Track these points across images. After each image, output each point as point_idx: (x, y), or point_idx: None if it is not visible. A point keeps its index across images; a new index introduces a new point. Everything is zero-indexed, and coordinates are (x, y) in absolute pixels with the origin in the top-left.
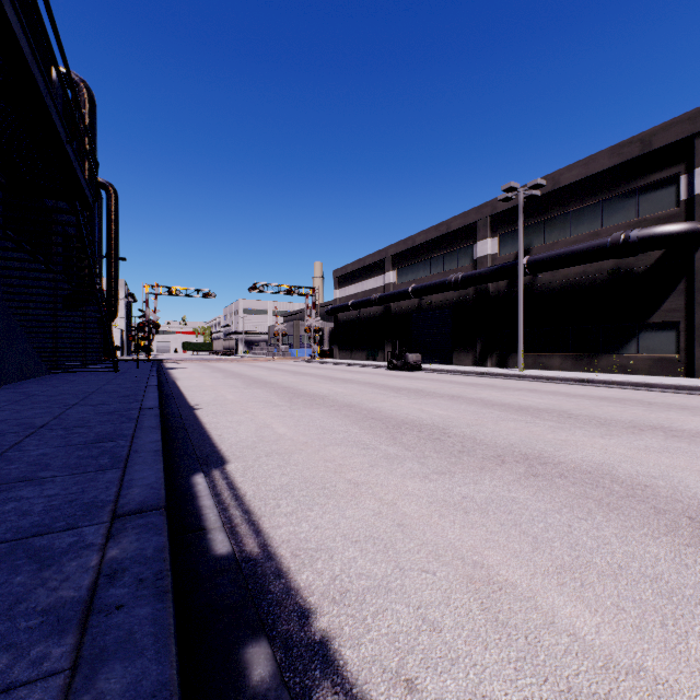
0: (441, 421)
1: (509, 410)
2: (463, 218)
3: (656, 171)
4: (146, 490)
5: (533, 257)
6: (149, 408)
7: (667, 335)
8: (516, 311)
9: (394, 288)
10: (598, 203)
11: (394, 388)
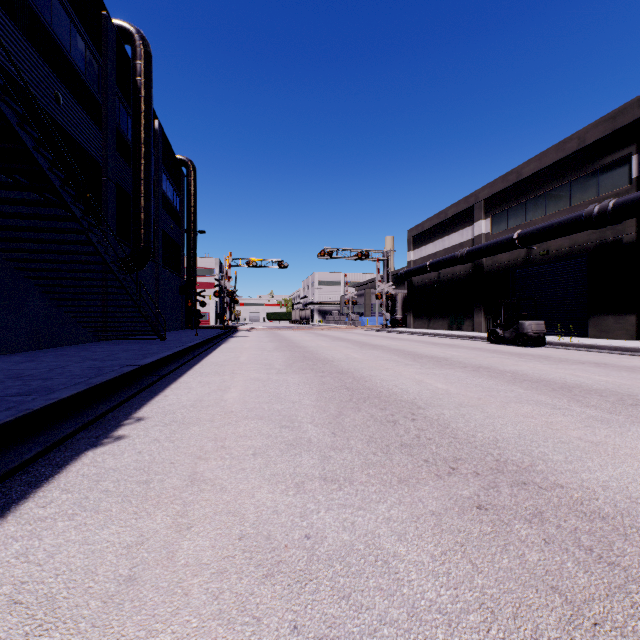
0: None
1: None
2: (610, 120)
3: None
4: None
5: None
6: None
7: None
8: None
9: (487, 239)
10: None
11: (553, 386)
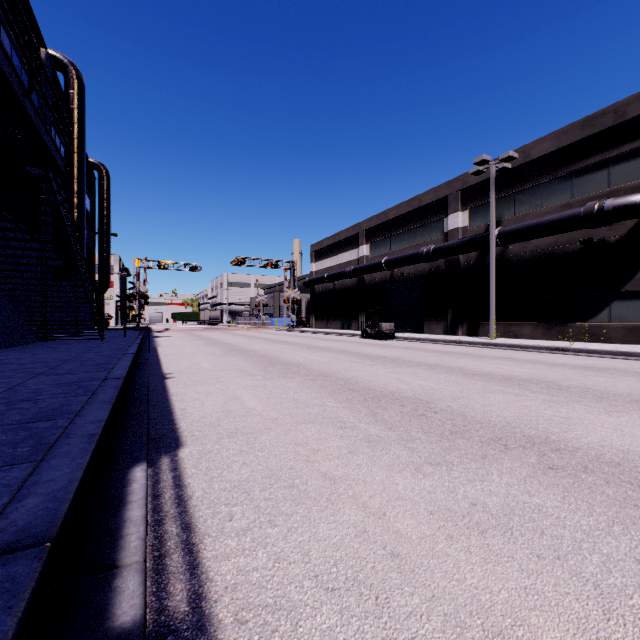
0: (423, 393)
1: (492, 381)
2: (434, 192)
3: (630, 140)
4: (42, 503)
5: (504, 228)
6: (113, 378)
7: None
8: (487, 281)
9: (367, 260)
10: (570, 175)
11: (369, 356)
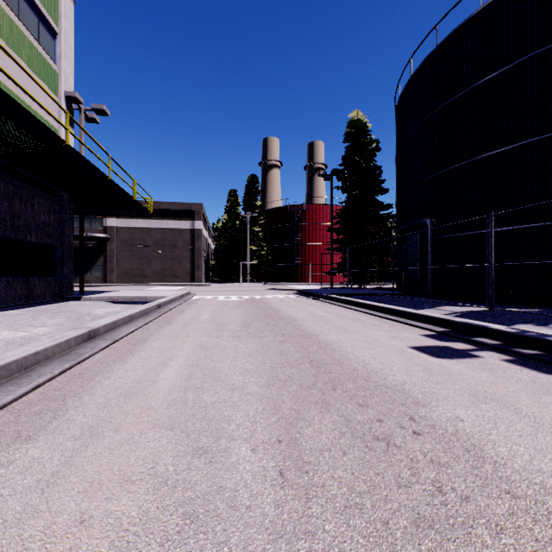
0: None
1: None
2: None
3: None
4: None
5: None
6: None
7: (100, 269)
8: None
9: None
10: (77, 217)
11: None
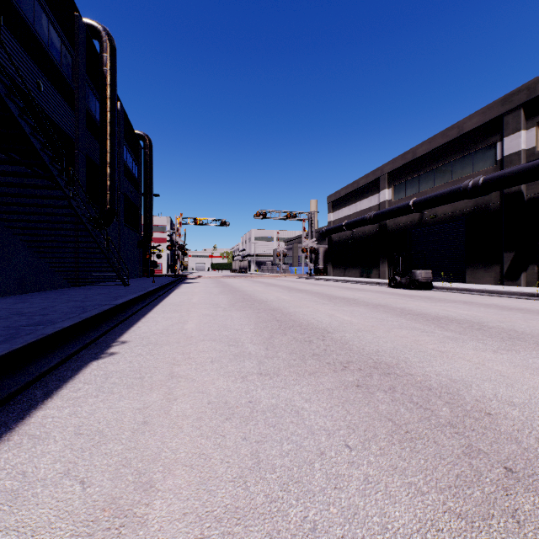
0: None
1: None
2: (481, 114)
3: None
4: None
5: None
6: None
7: None
8: None
9: (390, 205)
10: None
11: (427, 317)
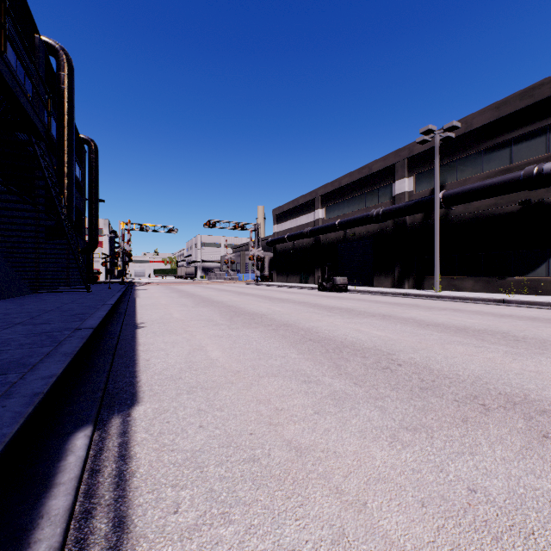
0: (383, 344)
1: (447, 331)
2: (383, 161)
3: None
4: None
5: (448, 192)
6: (84, 328)
7: None
8: (431, 240)
9: (323, 222)
10: (509, 142)
11: (326, 307)
